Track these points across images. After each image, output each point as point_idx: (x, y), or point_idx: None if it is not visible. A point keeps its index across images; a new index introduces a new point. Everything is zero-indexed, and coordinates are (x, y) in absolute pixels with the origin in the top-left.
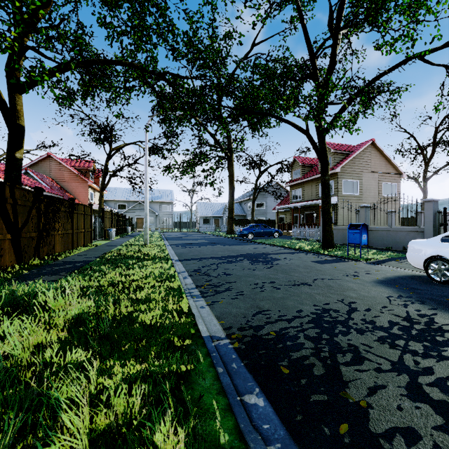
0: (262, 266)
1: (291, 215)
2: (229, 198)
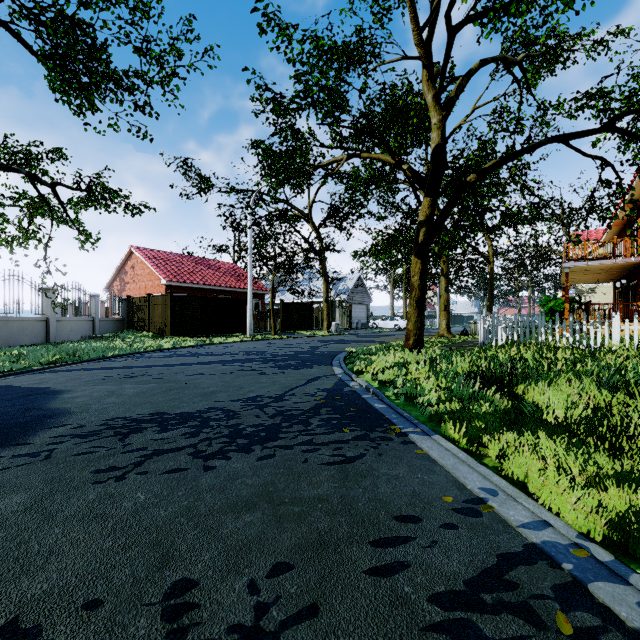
0: None
1: None
2: None
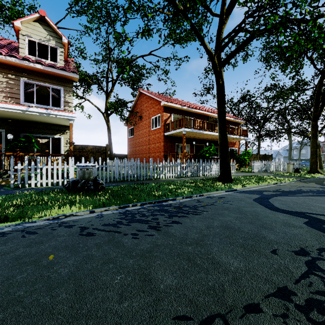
0: None
1: (324, 157)
2: (289, 150)
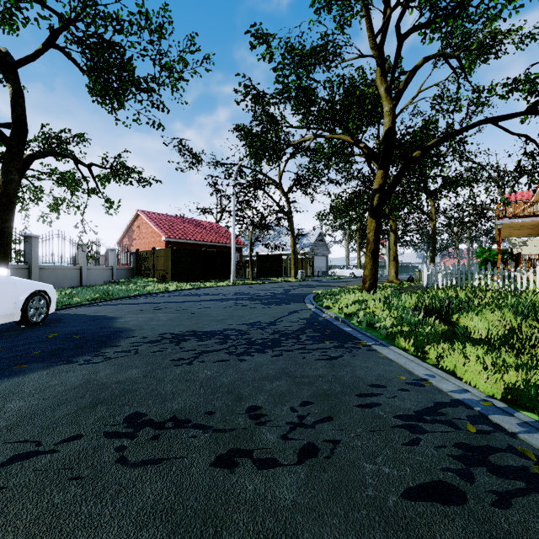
0: None
1: None
2: None
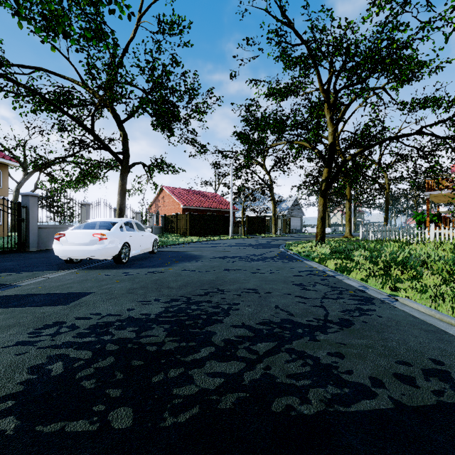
0: (220, 296)
1: None
2: None
